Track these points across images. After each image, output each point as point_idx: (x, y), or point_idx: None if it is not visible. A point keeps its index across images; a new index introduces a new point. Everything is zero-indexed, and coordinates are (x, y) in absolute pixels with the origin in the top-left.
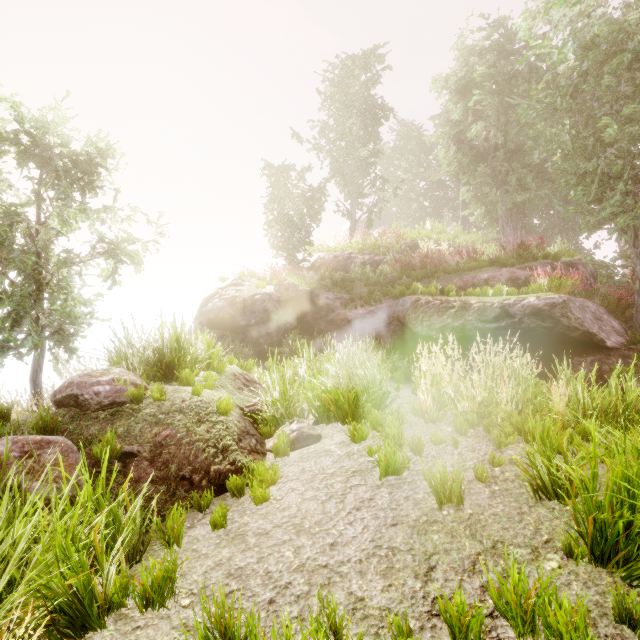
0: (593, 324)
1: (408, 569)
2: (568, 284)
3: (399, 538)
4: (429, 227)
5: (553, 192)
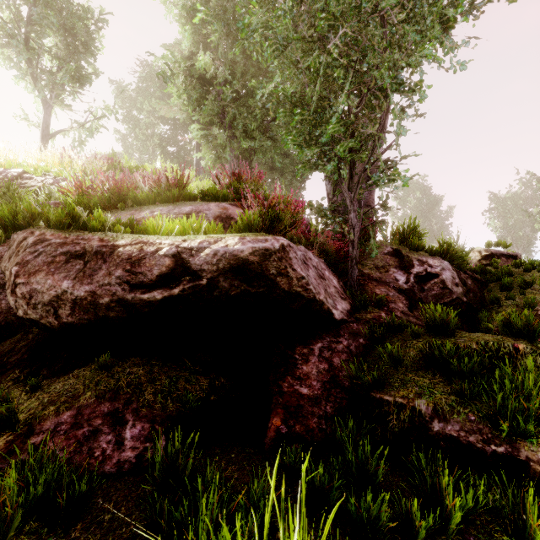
0: (319, 285)
1: None
2: (288, 219)
3: None
4: (160, 166)
5: (274, 148)
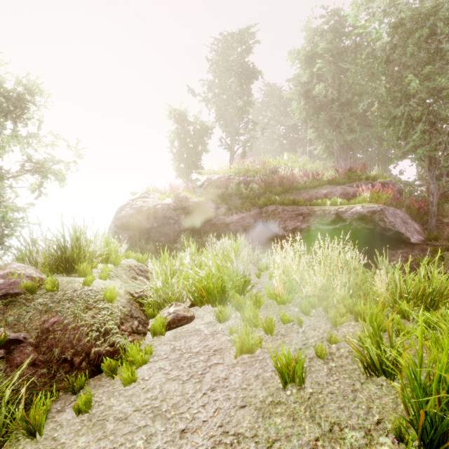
0: (401, 226)
1: None
2: (384, 197)
3: (245, 422)
4: (286, 158)
5: (371, 134)
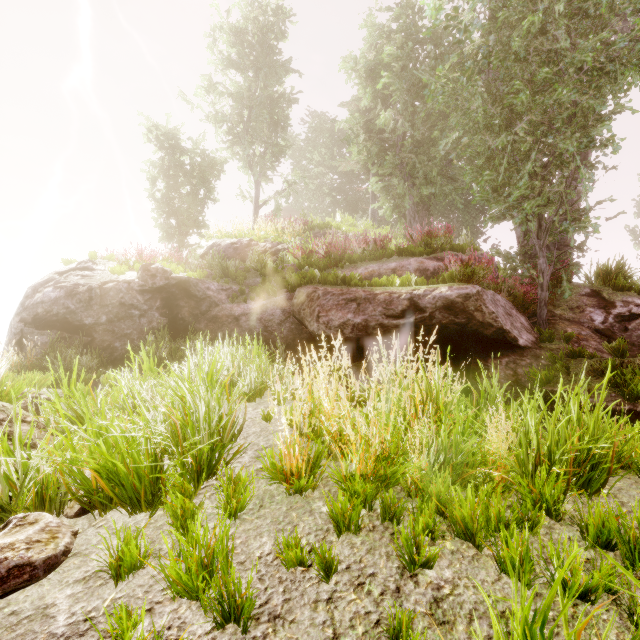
0: (506, 320)
1: None
2: (481, 272)
3: None
4: (339, 219)
5: (456, 190)
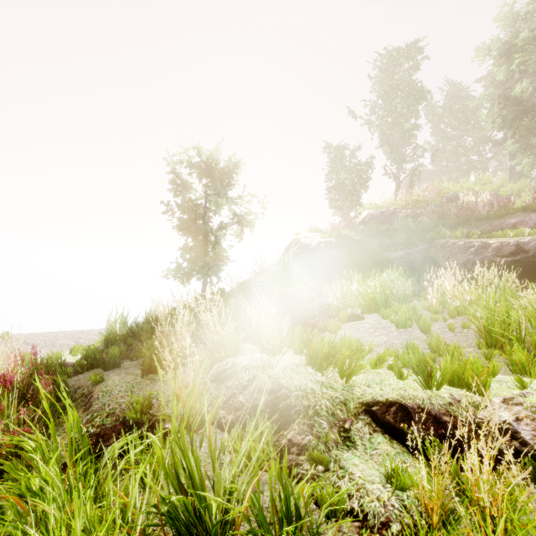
0: None
1: (398, 347)
2: None
3: (397, 342)
4: (473, 179)
5: None
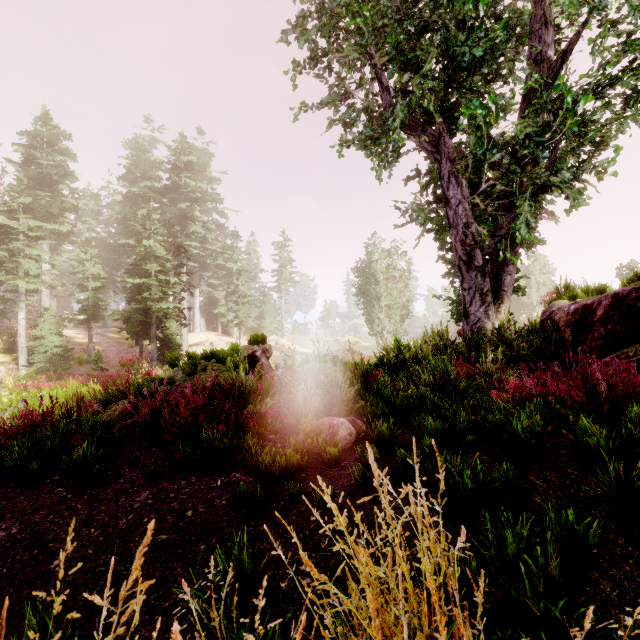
0: None
1: None
2: None
3: None
4: None
5: None
